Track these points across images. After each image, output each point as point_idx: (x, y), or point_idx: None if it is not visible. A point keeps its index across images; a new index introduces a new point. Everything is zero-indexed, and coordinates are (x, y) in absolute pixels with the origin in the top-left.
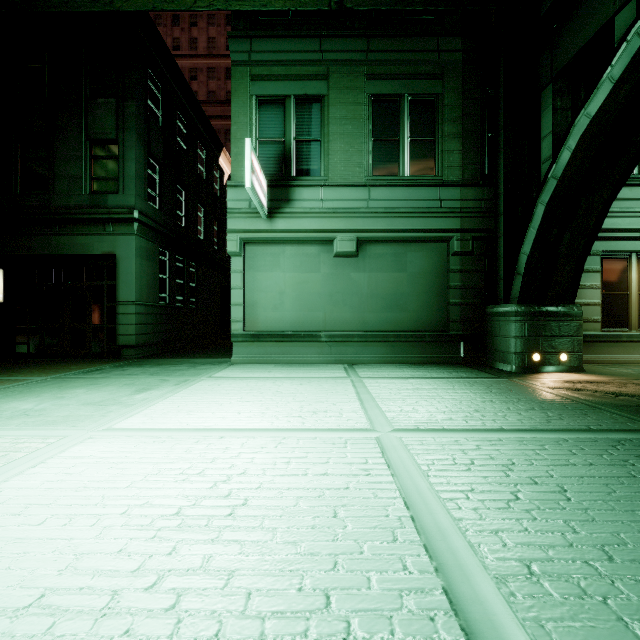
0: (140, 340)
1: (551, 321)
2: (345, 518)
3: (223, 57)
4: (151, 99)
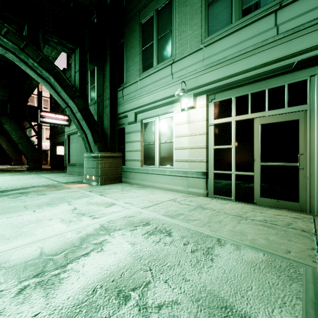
0: None
1: (91, 160)
2: None
3: None
4: None
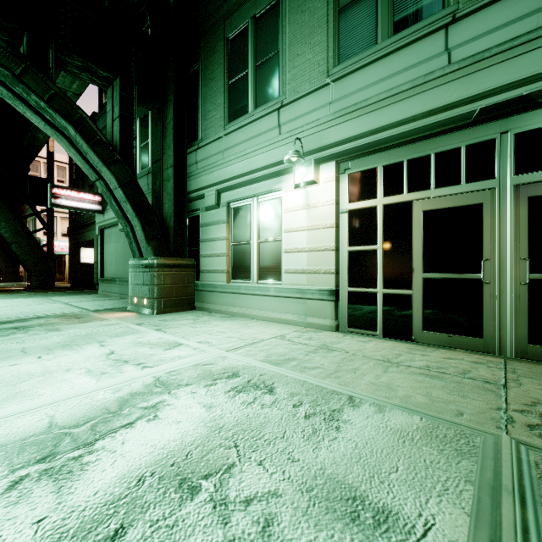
0: None
1: (141, 272)
2: None
3: None
4: None
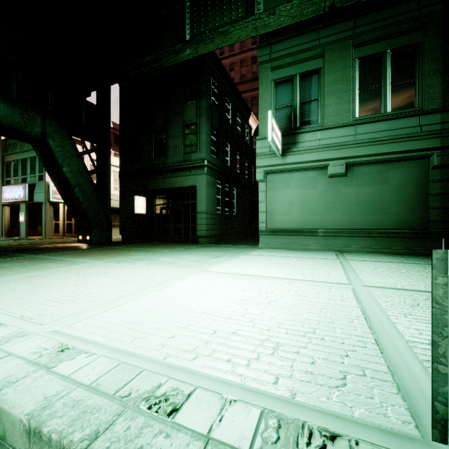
0: (207, 233)
1: None
2: (326, 312)
3: (250, 50)
4: (213, 95)
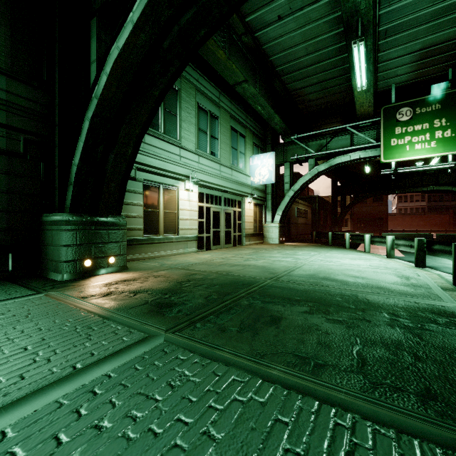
0: None
1: (102, 230)
2: None
3: None
4: None
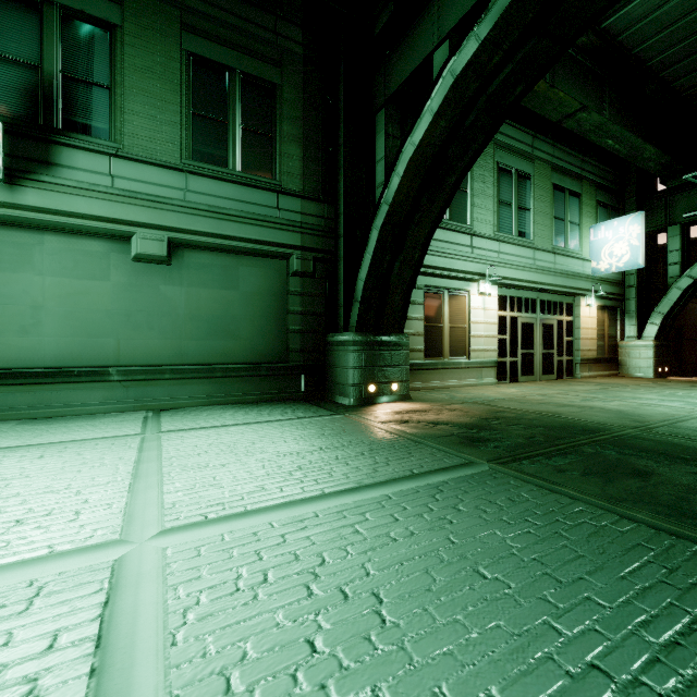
0: None
1: (385, 351)
2: None
3: None
4: None
